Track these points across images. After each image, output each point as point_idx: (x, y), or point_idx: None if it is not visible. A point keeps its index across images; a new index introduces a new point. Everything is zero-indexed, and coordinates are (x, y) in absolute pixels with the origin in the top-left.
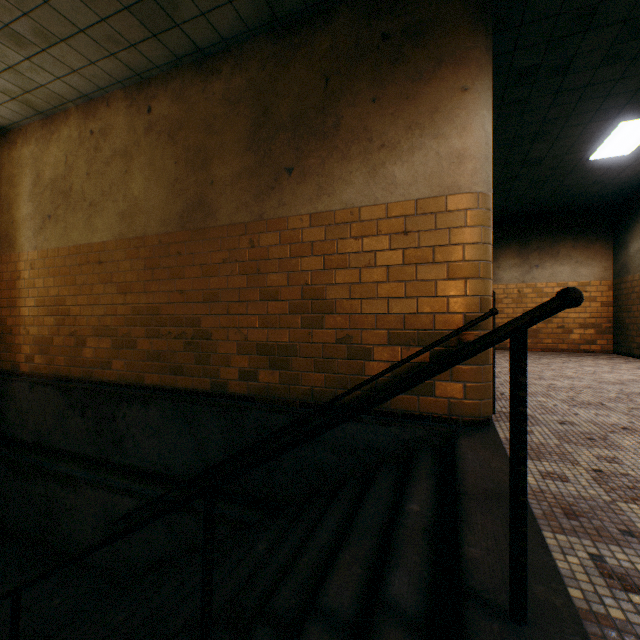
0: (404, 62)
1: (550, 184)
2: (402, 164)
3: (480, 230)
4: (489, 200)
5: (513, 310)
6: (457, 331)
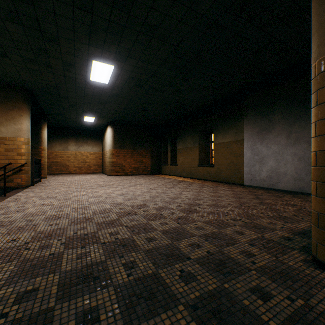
0: (5, 104)
1: (79, 123)
2: (4, 128)
3: (26, 146)
4: (29, 139)
5: (74, 160)
6: (18, 167)
